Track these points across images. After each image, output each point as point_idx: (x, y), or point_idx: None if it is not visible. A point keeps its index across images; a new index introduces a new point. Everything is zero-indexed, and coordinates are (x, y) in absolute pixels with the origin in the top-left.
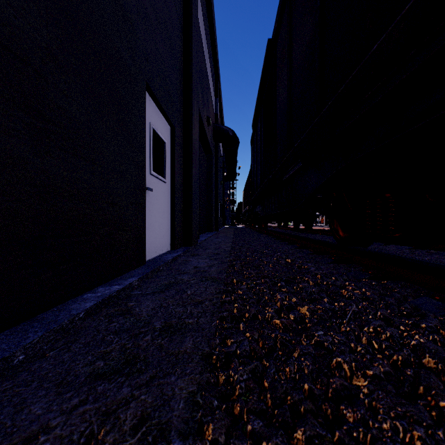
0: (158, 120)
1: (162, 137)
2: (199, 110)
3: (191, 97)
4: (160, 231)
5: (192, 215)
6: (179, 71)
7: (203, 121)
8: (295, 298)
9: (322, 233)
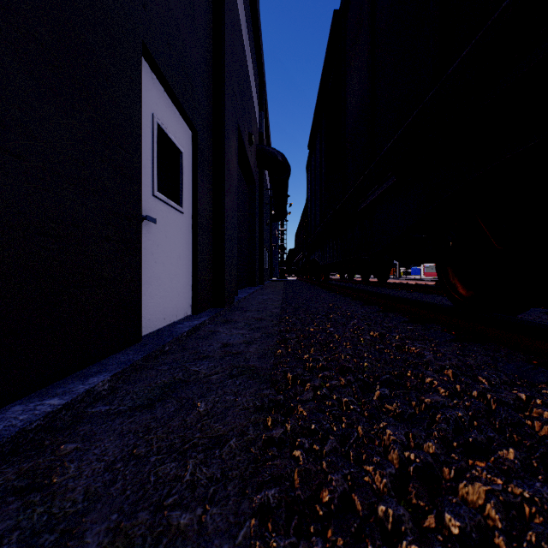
0: (170, 115)
1: (176, 142)
2: (238, 121)
3: (224, 93)
4: (172, 286)
5: (226, 263)
6: (204, 52)
7: (243, 137)
8: (435, 446)
9: (402, 288)
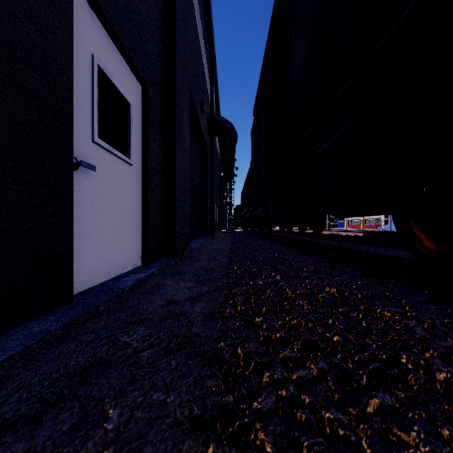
0: (115, 63)
1: (122, 92)
2: (190, 88)
3: (175, 54)
4: (118, 238)
5: (177, 216)
6: (155, 11)
7: (195, 104)
8: None
9: (336, 239)
